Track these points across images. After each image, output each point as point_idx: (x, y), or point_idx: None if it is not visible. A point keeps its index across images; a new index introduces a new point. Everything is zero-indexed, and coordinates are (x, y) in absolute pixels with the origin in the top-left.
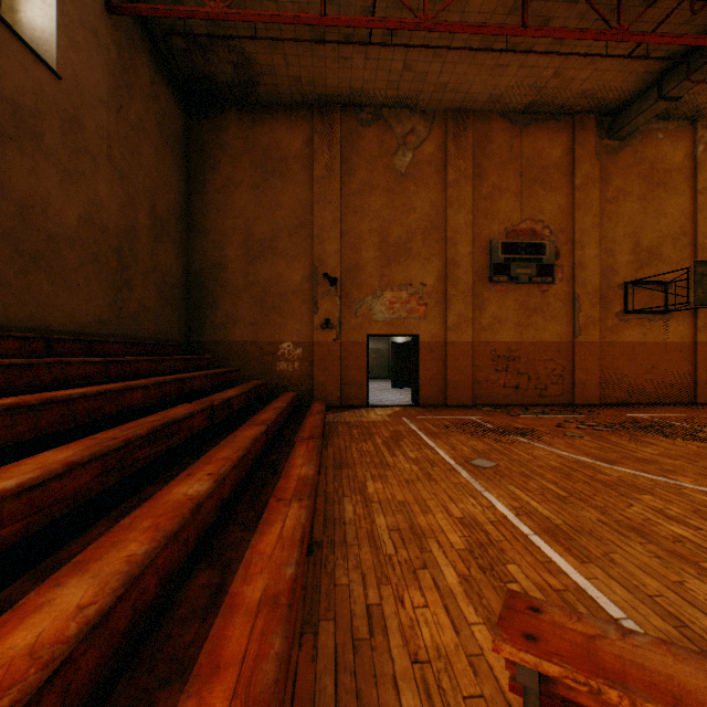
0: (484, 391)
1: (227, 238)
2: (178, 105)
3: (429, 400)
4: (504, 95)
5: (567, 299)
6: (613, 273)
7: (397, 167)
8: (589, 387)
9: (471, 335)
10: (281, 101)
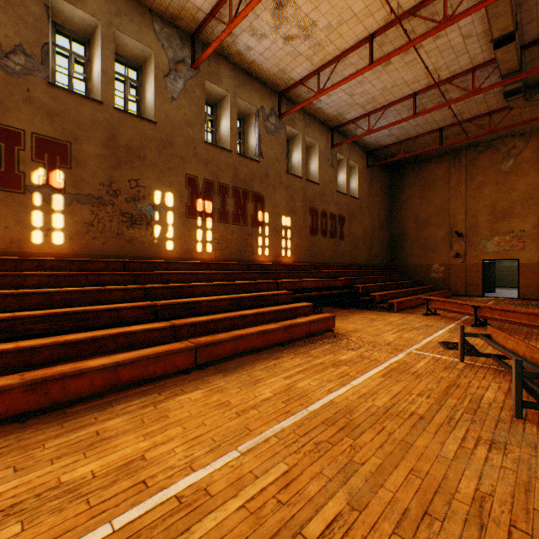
0: None
1: (406, 221)
2: (387, 174)
3: (525, 296)
4: None
5: None
6: None
7: (501, 169)
8: None
9: None
10: (432, 156)
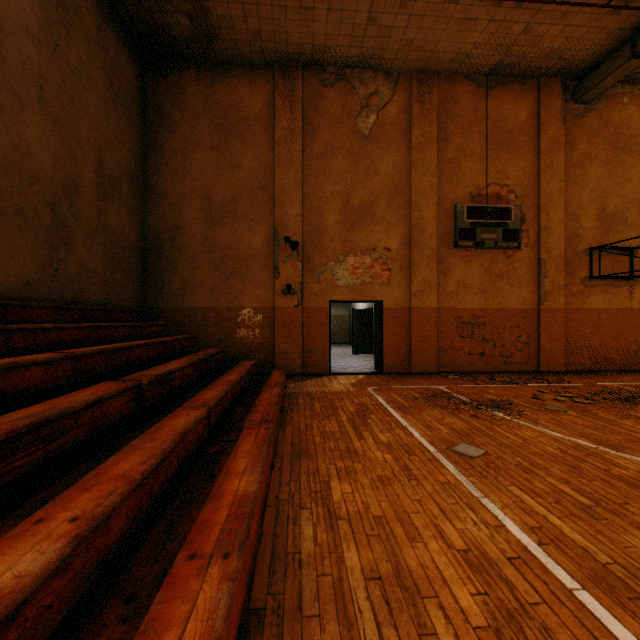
0: (449, 358)
1: (184, 200)
2: (132, 60)
3: (393, 367)
4: (470, 54)
5: (532, 265)
6: (579, 238)
7: (360, 129)
8: (555, 354)
9: (435, 301)
10: (240, 59)
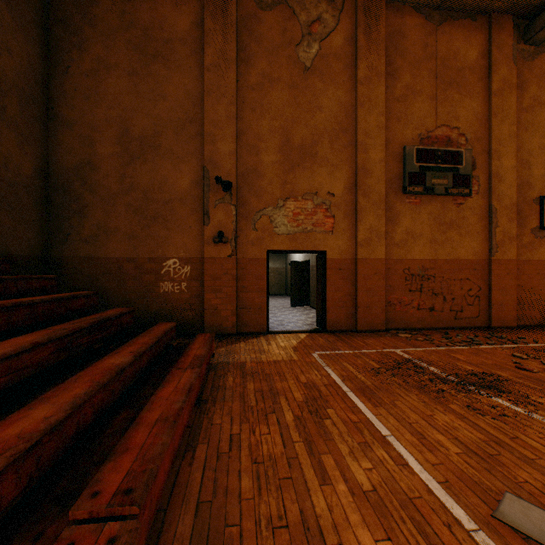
0: (397, 314)
1: (97, 132)
2: None
3: (337, 325)
4: None
5: (483, 214)
6: (529, 186)
7: (301, 59)
8: (506, 308)
9: (383, 251)
10: None
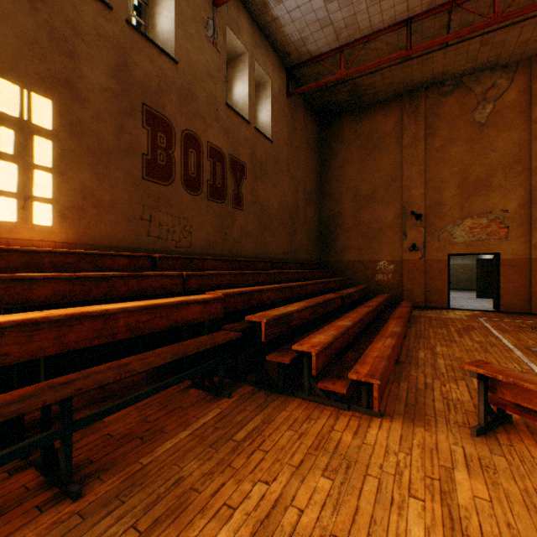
0: None
1: (342, 196)
2: (315, 125)
3: (510, 307)
4: None
5: None
6: None
7: (476, 120)
8: None
9: None
10: (378, 100)
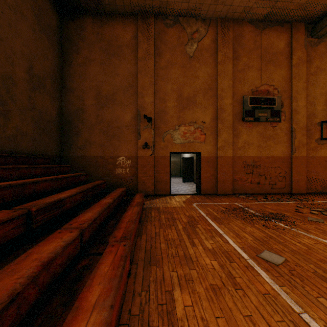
0: (239, 185)
1: (85, 93)
2: (53, 9)
3: (206, 191)
4: (252, 7)
5: (287, 131)
6: (314, 116)
7: (187, 52)
8: (300, 183)
9: (231, 152)
10: (118, 11)
